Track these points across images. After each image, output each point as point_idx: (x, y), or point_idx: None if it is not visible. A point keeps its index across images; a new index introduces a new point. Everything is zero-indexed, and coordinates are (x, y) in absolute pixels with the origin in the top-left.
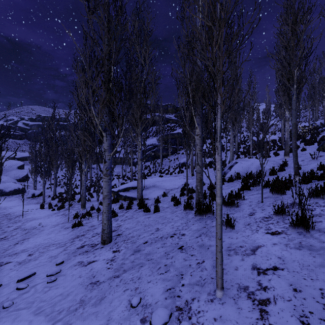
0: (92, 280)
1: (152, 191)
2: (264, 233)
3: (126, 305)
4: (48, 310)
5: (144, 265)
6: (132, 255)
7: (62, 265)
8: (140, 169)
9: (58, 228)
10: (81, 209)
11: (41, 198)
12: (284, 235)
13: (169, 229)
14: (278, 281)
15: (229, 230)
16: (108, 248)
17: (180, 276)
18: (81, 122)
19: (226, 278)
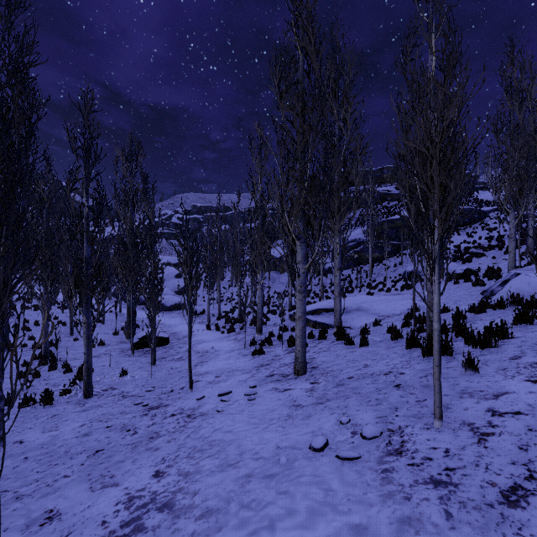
0: (294, 403)
1: (355, 317)
2: (523, 380)
3: (335, 422)
4: (260, 417)
5: (351, 397)
6: (335, 388)
7: (256, 389)
8: (338, 283)
9: (235, 354)
10: (256, 335)
11: (205, 317)
12: None
13: (382, 367)
14: (514, 422)
15: (470, 373)
16: (303, 379)
17: (394, 409)
18: (257, 218)
19: (449, 415)
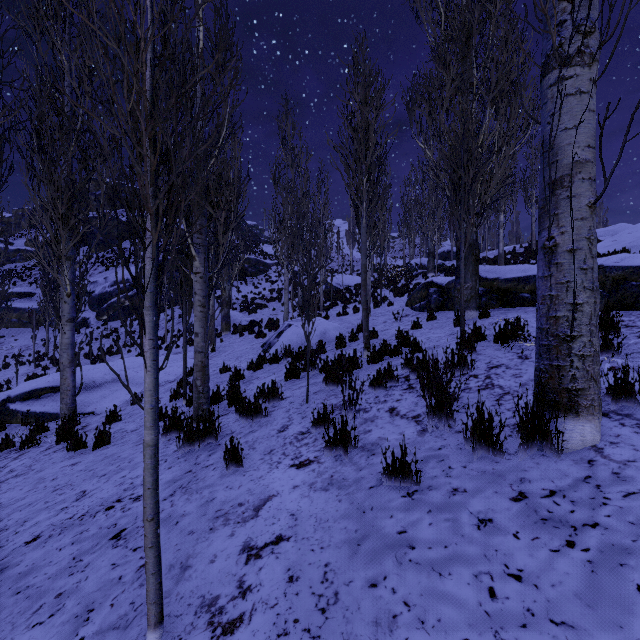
0: None
1: (108, 393)
2: (288, 467)
3: None
4: None
5: None
6: None
7: None
8: (70, 343)
9: None
10: None
11: None
12: (314, 466)
13: (111, 490)
14: (273, 566)
15: (233, 470)
16: None
17: (84, 616)
18: None
19: (185, 590)
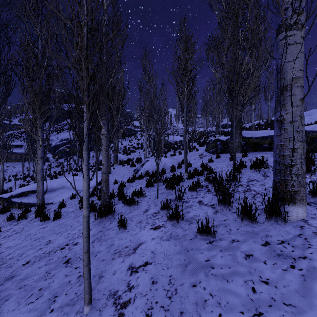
0: None
1: (59, 194)
2: (149, 229)
3: None
4: None
5: (11, 297)
6: None
7: None
8: (41, 169)
9: None
10: None
11: None
12: (162, 229)
13: (62, 240)
14: (144, 276)
15: (122, 230)
16: None
17: (53, 299)
18: None
19: (101, 287)
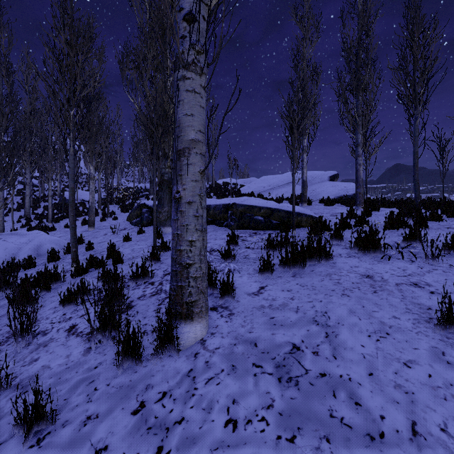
0: None
1: None
2: None
3: None
4: None
5: None
6: None
7: None
8: None
9: None
10: None
11: None
12: None
13: None
14: None
15: None
16: None
17: None
18: None
19: None
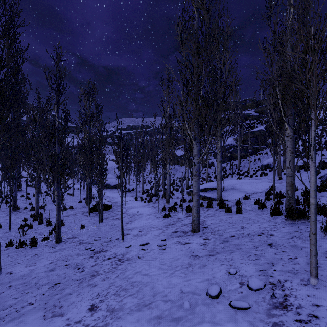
0: (192, 254)
1: (230, 193)
2: None
3: (225, 272)
4: (168, 264)
5: (234, 252)
6: (222, 243)
7: (165, 241)
8: (220, 171)
9: (152, 217)
10: (166, 204)
11: (134, 192)
12: None
13: (255, 229)
14: None
15: None
16: (198, 236)
17: (271, 264)
18: (166, 130)
19: (321, 273)
